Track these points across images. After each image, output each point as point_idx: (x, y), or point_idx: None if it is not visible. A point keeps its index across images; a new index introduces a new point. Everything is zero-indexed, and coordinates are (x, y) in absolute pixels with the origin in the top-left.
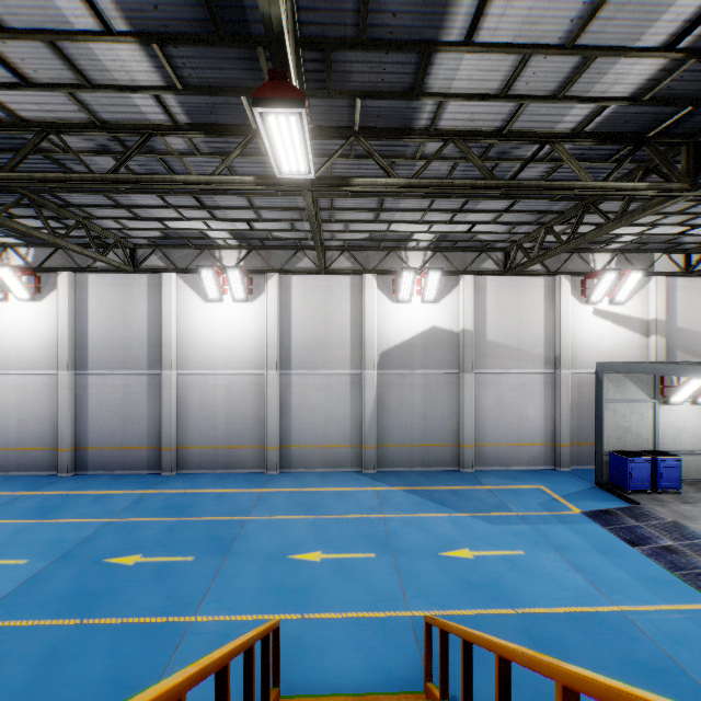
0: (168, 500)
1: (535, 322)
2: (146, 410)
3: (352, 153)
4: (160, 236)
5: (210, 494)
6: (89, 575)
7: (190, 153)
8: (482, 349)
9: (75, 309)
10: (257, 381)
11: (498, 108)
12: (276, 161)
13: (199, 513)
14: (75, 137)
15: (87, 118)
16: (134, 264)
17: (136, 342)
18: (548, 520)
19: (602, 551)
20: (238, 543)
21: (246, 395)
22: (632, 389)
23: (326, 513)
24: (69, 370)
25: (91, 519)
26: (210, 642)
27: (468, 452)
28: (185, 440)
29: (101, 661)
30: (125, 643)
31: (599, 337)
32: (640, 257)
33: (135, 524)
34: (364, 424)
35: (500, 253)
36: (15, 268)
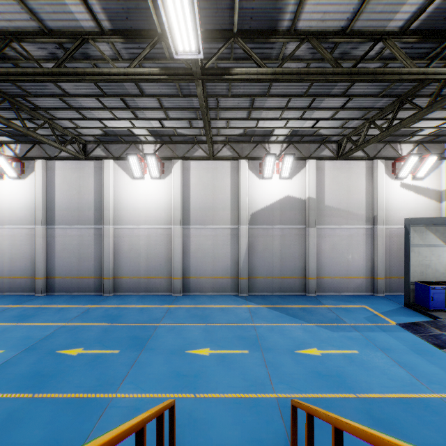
0: (105, 311)
1: (359, 192)
2: (93, 252)
3: (231, 56)
4: (101, 133)
5: (134, 308)
6: (44, 362)
7: (114, 59)
8: (321, 211)
9: (46, 184)
10: (167, 233)
11: (345, 8)
12: (173, 41)
13: (126, 320)
14: (32, 46)
15: (37, 27)
16: (85, 154)
17: (86, 206)
18: (373, 329)
19: (417, 352)
20: (151, 341)
21: (160, 242)
22: (431, 237)
23: (214, 322)
24: (42, 225)
25: (52, 323)
26: (125, 414)
27: (312, 282)
28: (119, 273)
29: (42, 426)
30: (62, 413)
31: (405, 203)
32: (434, 147)
33: (81, 327)
34: (239, 262)
35: (334, 144)
36: (7, 156)
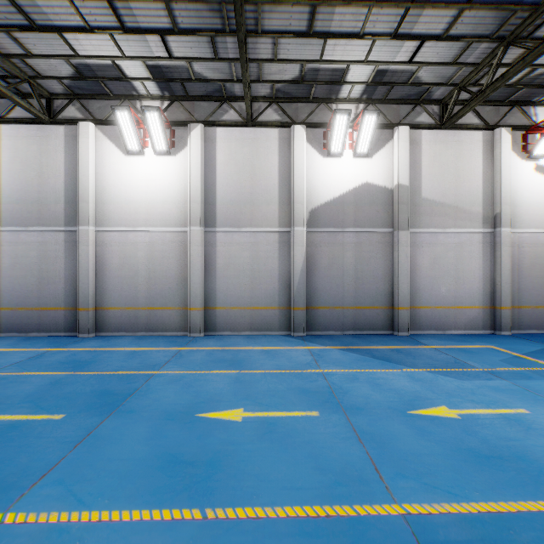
0: (71, 356)
1: (472, 179)
2: (63, 269)
3: None
4: (72, 74)
5: (122, 351)
6: None
7: None
8: (417, 207)
9: None
10: (180, 239)
11: None
12: None
13: (100, 367)
14: None
15: None
16: (50, 114)
17: (52, 197)
18: (527, 376)
19: None
20: (133, 399)
21: (169, 254)
22: None
23: (252, 368)
24: None
25: None
26: None
27: (403, 315)
28: (104, 301)
29: None
30: None
31: (540, 195)
32: None
33: (14, 378)
34: (293, 284)
35: (435, 106)
36: None
